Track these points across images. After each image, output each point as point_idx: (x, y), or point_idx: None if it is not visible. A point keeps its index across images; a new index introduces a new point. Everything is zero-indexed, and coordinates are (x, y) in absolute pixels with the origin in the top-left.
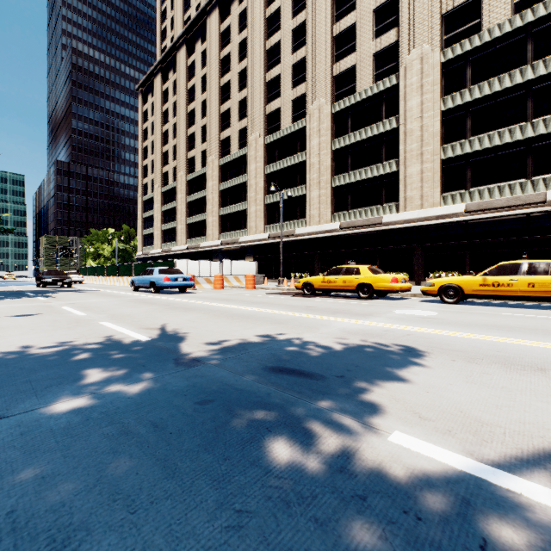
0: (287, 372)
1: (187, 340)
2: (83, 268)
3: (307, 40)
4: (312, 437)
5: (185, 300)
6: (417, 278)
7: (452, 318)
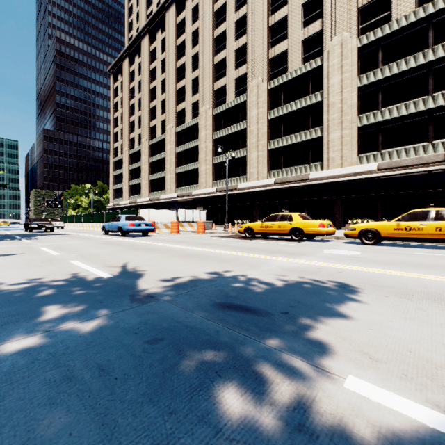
0: (235, 308)
1: (144, 277)
2: (65, 216)
3: (248, 30)
4: (263, 384)
5: (146, 242)
6: (338, 224)
7: (374, 257)
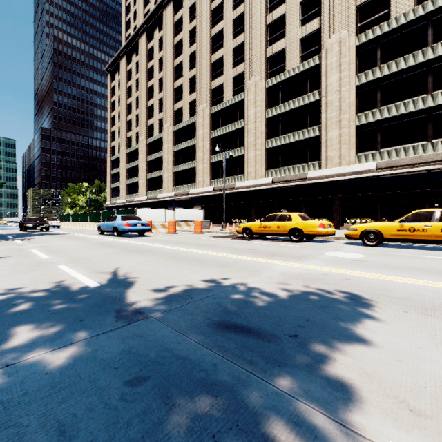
0: (235, 329)
1: (134, 286)
2: (61, 215)
3: (245, 28)
4: None
5: (141, 243)
6: (337, 223)
7: (379, 261)
